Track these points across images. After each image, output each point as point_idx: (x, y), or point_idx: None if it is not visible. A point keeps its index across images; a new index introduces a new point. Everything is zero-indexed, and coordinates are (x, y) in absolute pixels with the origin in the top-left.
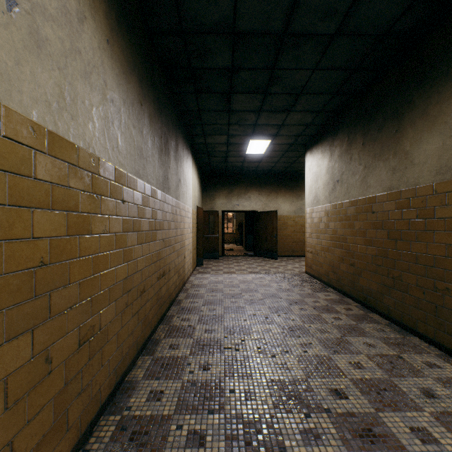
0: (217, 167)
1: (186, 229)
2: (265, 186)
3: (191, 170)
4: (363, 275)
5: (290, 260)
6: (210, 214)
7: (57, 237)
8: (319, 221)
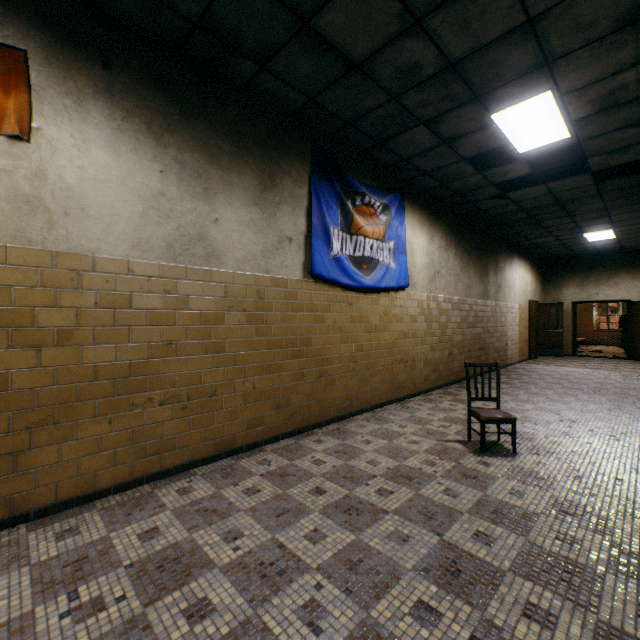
0: (559, 254)
1: (508, 323)
2: None
3: (517, 270)
4: None
5: None
6: (551, 307)
7: (444, 323)
8: None
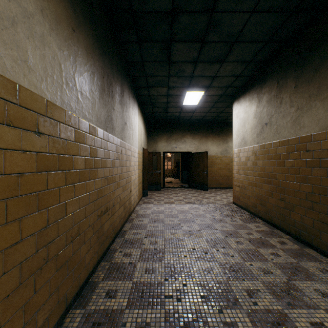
0: (159, 116)
1: (132, 167)
2: (198, 132)
3: (137, 117)
4: (295, 210)
5: (218, 192)
6: (154, 154)
7: None
8: (247, 160)
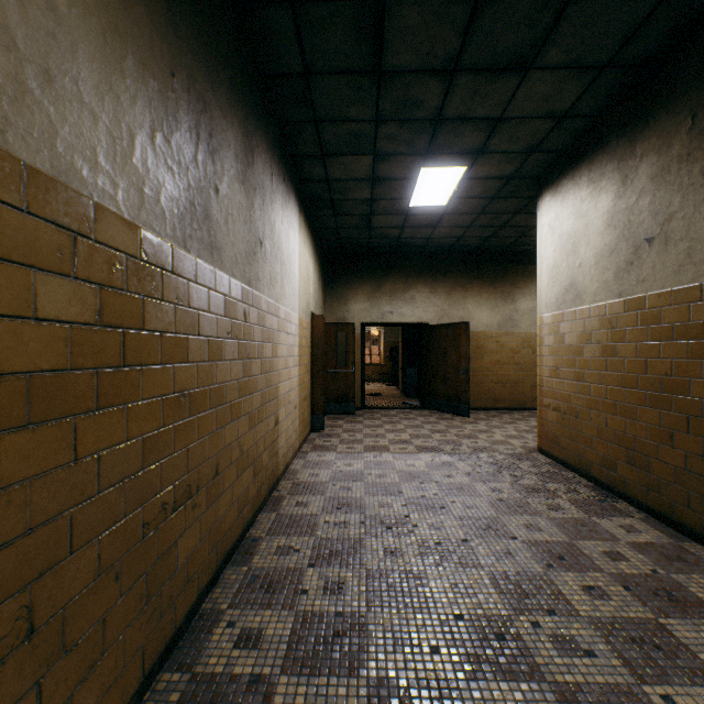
0: (351, 239)
1: (280, 360)
2: (443, 277)
3: (297, 235)
4: None
5: (494, 419)
6: (339, 329)
7: None
8: (582, 340)
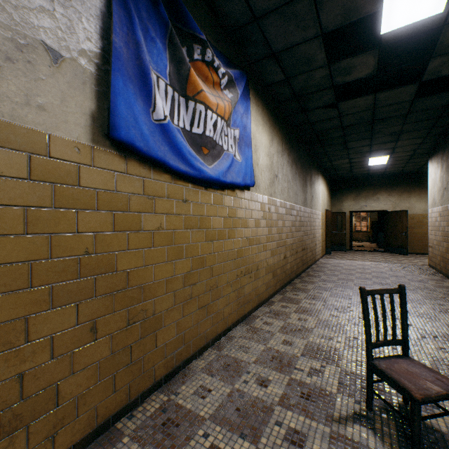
0: (343, 176)
1: (316, 226)
2: (396, 187)
3: (320, 185)
4: None
5: (422, 257)
6: (338, 214)
7: (281, 227)
8: (435, 220)
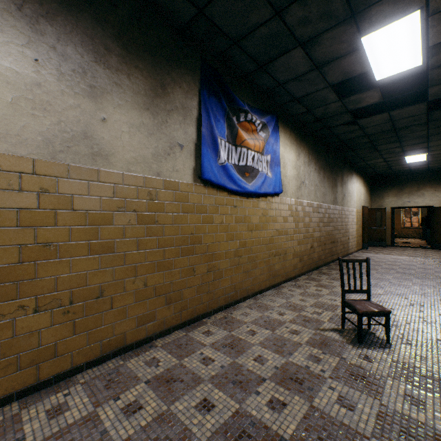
0: (383, 172)
1: (349, 222)
2: None
3: (355, 184)
4: None
5: None
6: (377, 211)
7: (307, 222)
8: None
